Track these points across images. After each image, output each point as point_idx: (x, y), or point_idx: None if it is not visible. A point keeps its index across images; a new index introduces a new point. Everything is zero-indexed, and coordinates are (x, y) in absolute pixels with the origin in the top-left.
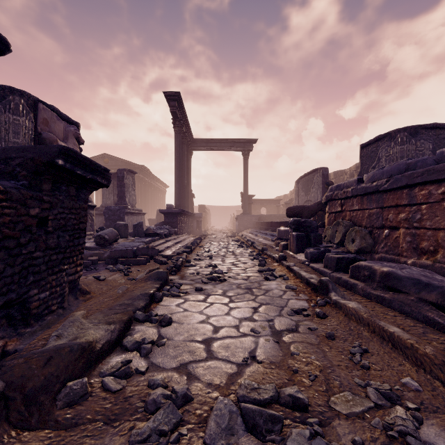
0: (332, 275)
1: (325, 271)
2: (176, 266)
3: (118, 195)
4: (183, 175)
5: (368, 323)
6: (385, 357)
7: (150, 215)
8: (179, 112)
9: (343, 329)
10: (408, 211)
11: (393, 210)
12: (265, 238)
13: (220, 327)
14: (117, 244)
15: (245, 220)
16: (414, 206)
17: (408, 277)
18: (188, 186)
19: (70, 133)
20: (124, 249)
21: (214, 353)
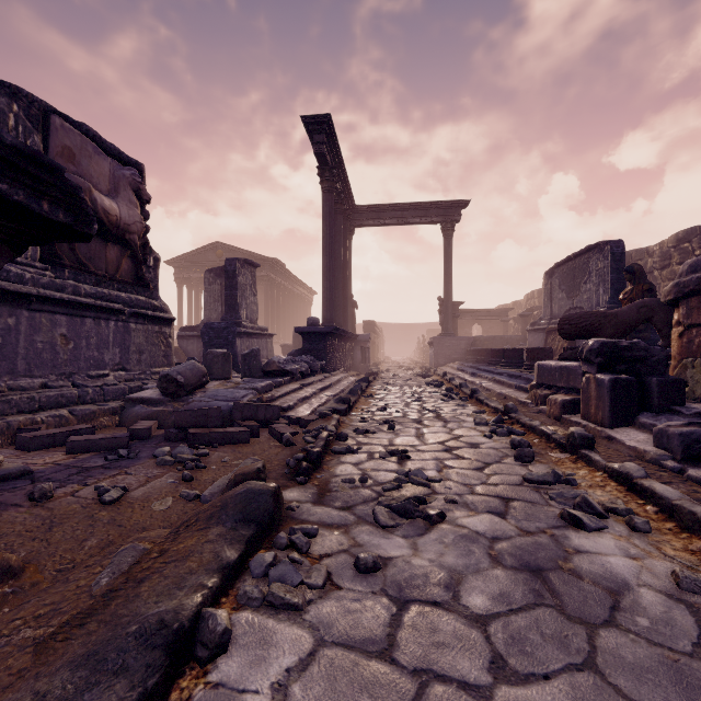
0: None
1: None
2: (311, 457)
3: (226, 303)
4: (337, 268)
5: None
6: None
7: (287, 339)
8: (329, 155)
9: None
10: None
11: None
12: (497, 381)
13: None
14: (203, 393)
15: (446, 345)
16: None
17: None
18: (347, 288)
19: (123, 181)
20: (200, 409)
21: None
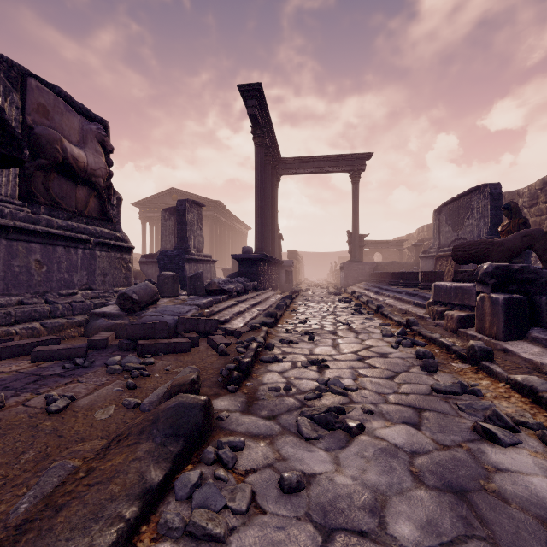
0: None
1: None
2: (241, 367)
3: (178, 236)
4: (266, 207)
5: None
6: None
7: (227, 265)
8: (260, 116)
9: None
10: None
11: None
12: (397, 298)
13: None
14: (154, 308)
15: (354, 269)
16: None
17: None
18: (274, 223)
19: (90, 134)
20: (148, 323)
21: None
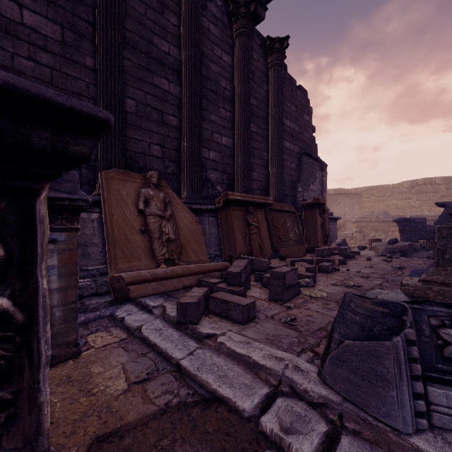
0: None
1: None
2: None
3: None
4: None
5: None
6: None
7: None
8: None
9: None
10: None
11: (394, 227)
12: None
13: None
14: None
15: None
16: None
17: None
18: None
19: None
20: None
21: None
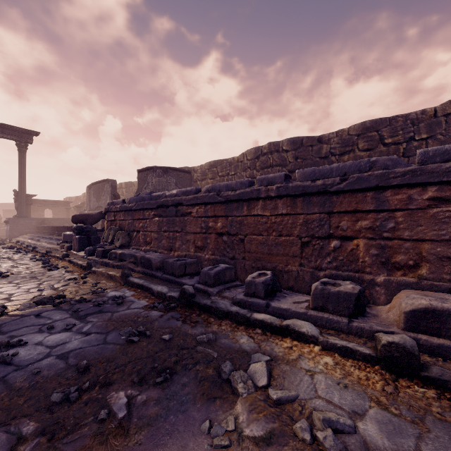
0: (99, 261)
1: (96, 259)
2: None
3: None
4: None
5: (105, 274)
6: (106, 282)
7: None
8: None
9: (93, 280)
10: (143, 222)
11: (138, 221)
12: (50, 242)
13: (14, 293)
14: None
15: (21, 223)
16: (145, 220)
17: (128, 254)
18: None
19: None
20: None
21: (14, 299)
